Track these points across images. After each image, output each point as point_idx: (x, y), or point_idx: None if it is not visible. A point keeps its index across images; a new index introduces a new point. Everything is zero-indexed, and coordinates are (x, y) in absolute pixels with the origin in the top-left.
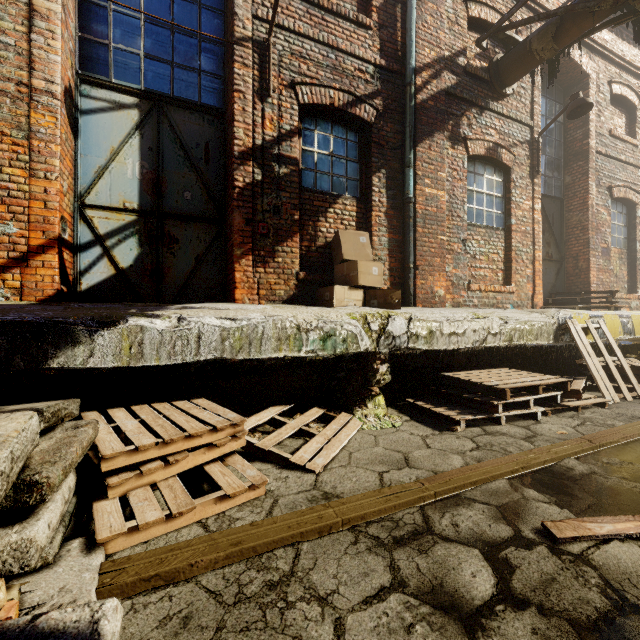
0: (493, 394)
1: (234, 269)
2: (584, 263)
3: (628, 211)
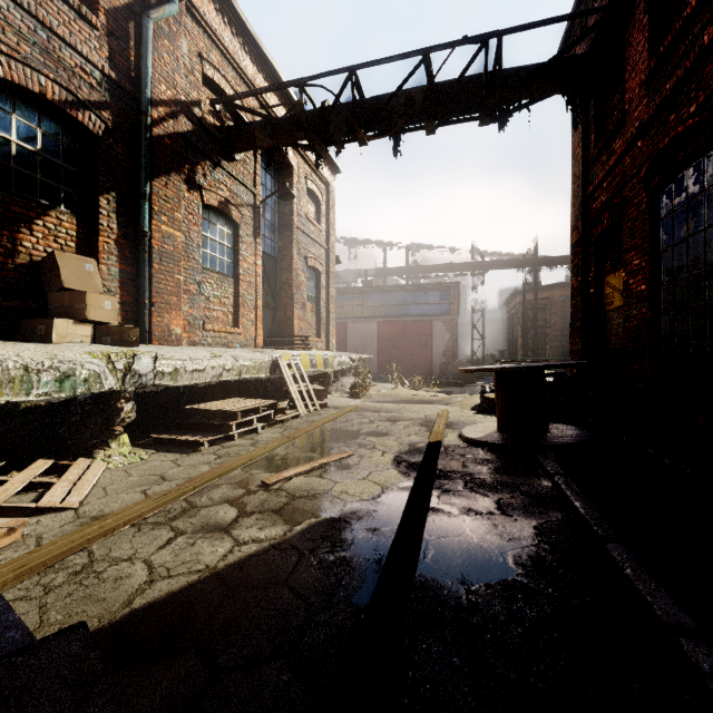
0: (229, 417)
1: None
2: (291, 313)
3: (317, 277)
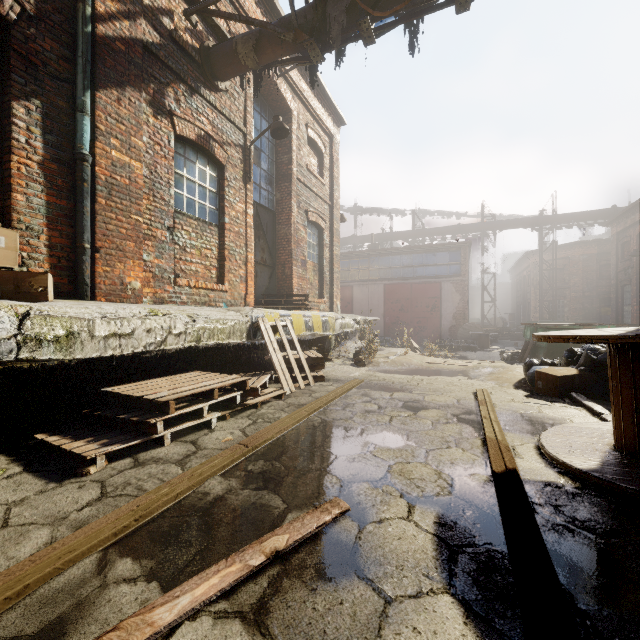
0: (157, 409)
1: None
2: (289, 270)
3: (319, 234)
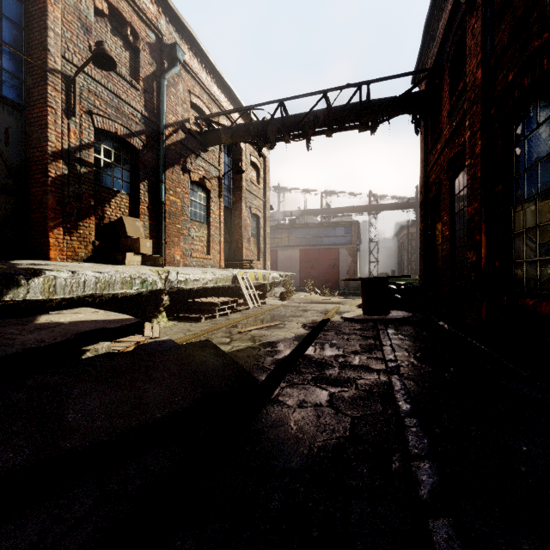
0: (213, 306)
1: (49, 236)
2: (241, 245)
3: (257, 220)
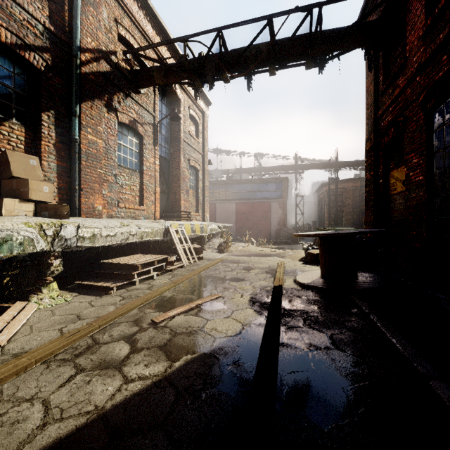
0: (132, 269)
1: None
2: (179, 196)
3: (196, 173)
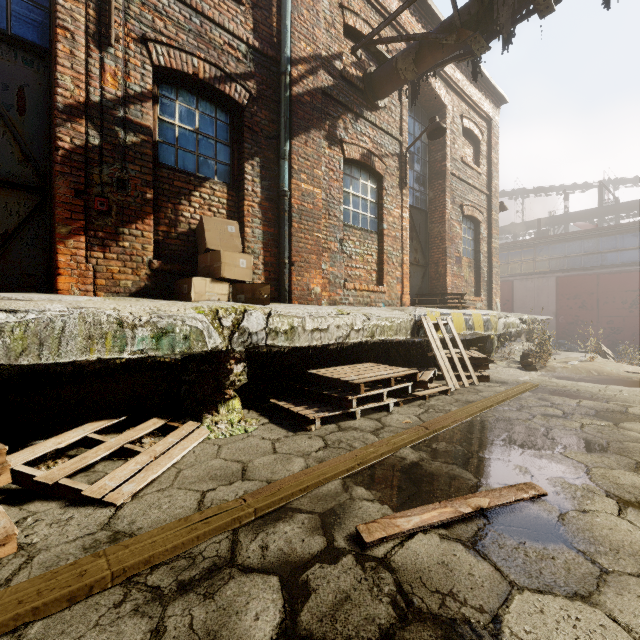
0: (350, 389)
1: (56, 251)
2: (443, 269)
3: (475, 227)
